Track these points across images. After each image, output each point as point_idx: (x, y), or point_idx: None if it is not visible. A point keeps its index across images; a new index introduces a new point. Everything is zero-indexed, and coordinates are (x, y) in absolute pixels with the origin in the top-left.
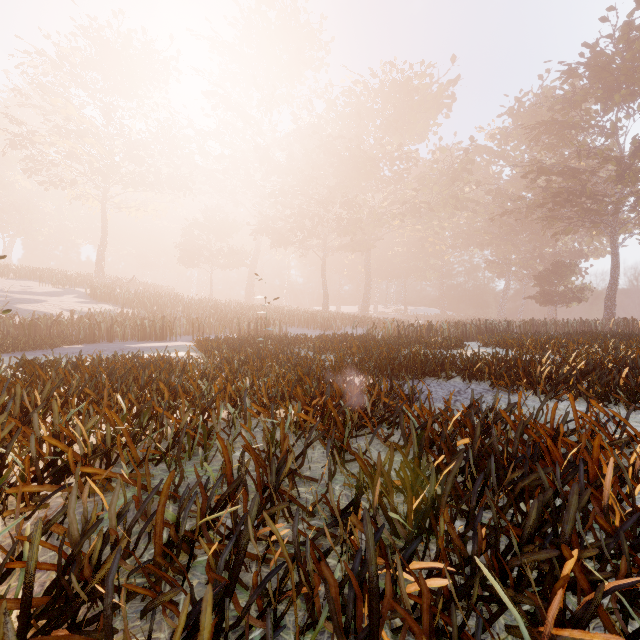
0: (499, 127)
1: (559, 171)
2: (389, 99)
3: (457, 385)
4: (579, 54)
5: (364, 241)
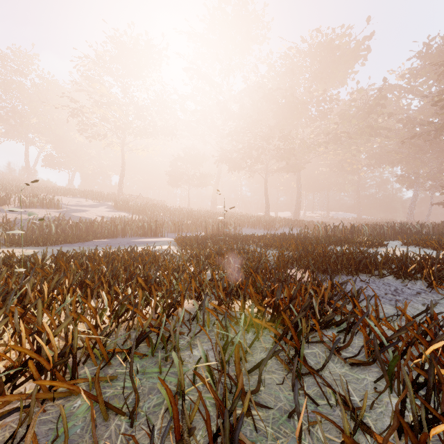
0: (408, 68)
1: None
2: (315, 57)
3: (392, 283)
4: None
5: (296, 164)
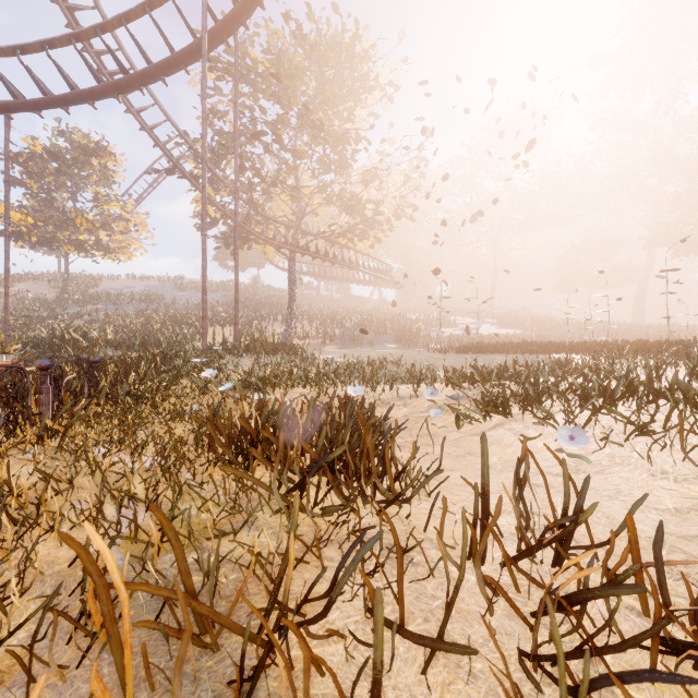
0: None
1: None
2: None
3: None
4: None
5: None
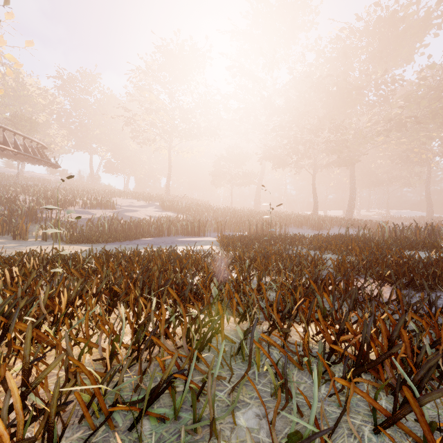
0: None
1: None
2: (373, 35)
3: None
4: None
5: (349, 157)
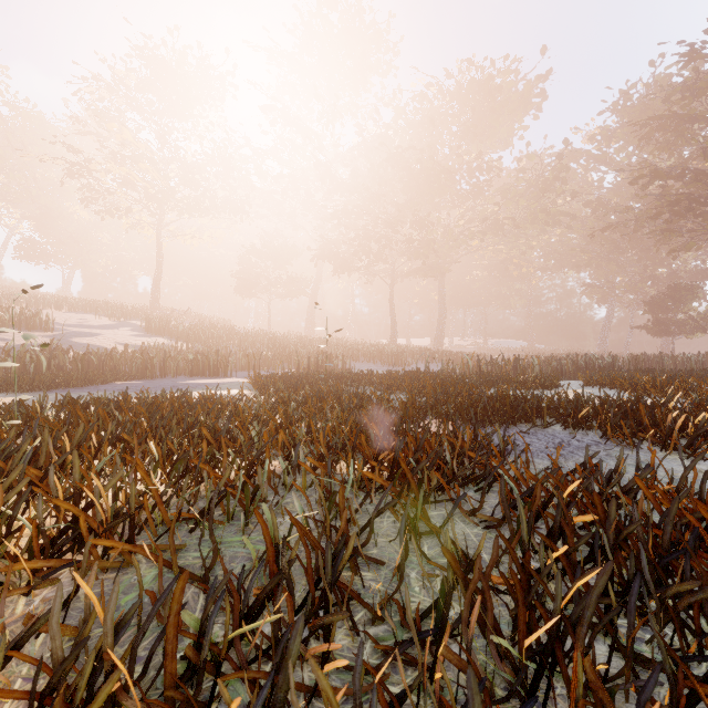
0: (600, 126)
1: (678, 174)
2: (467, 102)
3: (557, 435)
4: (704, 31)
5: (438, 265)
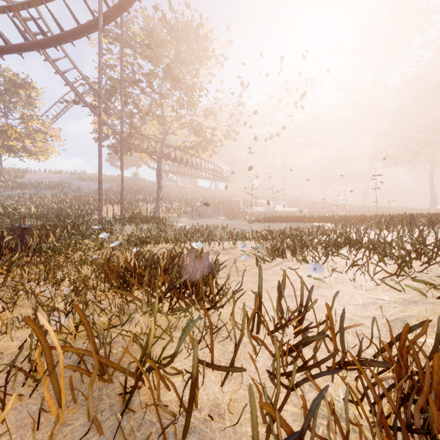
0: None
1: None
2: None
3: None
4: None
5: None
